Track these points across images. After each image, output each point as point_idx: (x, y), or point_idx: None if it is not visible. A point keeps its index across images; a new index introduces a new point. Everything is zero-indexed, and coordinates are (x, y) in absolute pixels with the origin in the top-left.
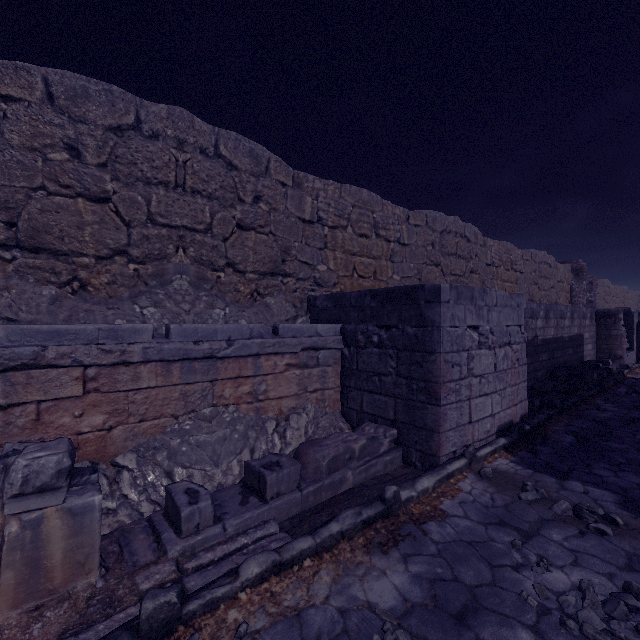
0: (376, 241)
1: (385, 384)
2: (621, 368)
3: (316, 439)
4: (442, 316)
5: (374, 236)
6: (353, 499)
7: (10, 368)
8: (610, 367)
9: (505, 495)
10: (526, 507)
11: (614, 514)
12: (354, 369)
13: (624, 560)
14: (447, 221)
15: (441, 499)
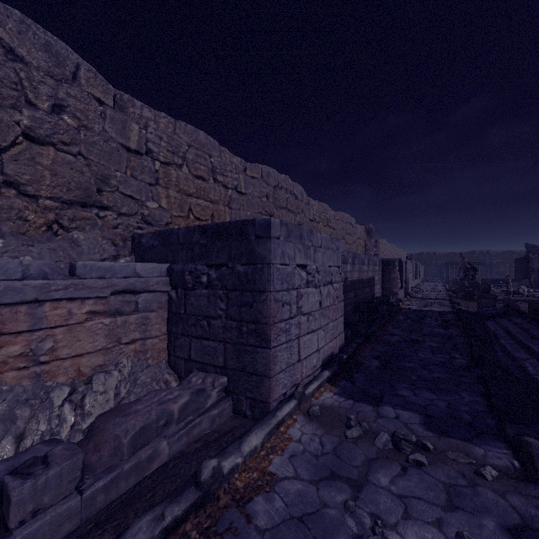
0: (214, 185)
1: (214, 328)
2: (397, 301)
3: (123, 405)
4: (272, 252)
5: (212, 180)
6: (161, 485)
7: None
8: (391, 301)
9: (333, 436)
10: (353, 447)
11: (425, 439)
12: (182, 313)
13: (444, 495)
14: (279, 178)
15: (270, 457)
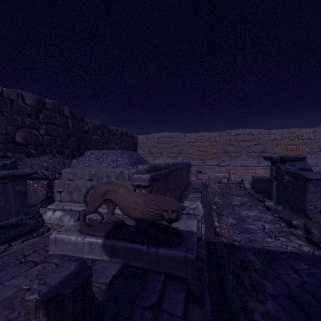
0: (297, 140)
1: None
2: None
3: None
4: None
5: (296, 139)
6: None
7: (227, 165)
8: None
9: None
10: None
11: None
12: None
13: None
14: None
15: None
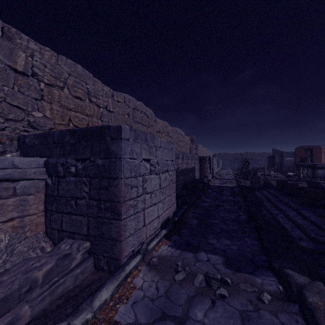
0: (89, 104)
1: (80, 206)
2: (208, 181)
3: None
4: (123, 150)
5: (88, 100)
6: None
7: None
8: (204, 181)
9: (165, 280)
10: (179, 288)
11: (226, 276)
12: (55, 195)
13: (240, 321)
14: (137, 103)
15: (117, 306)
